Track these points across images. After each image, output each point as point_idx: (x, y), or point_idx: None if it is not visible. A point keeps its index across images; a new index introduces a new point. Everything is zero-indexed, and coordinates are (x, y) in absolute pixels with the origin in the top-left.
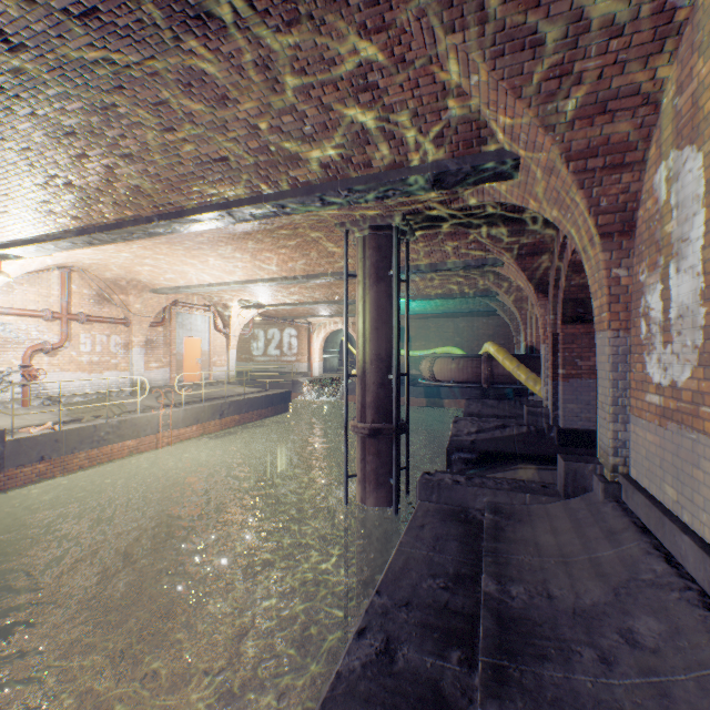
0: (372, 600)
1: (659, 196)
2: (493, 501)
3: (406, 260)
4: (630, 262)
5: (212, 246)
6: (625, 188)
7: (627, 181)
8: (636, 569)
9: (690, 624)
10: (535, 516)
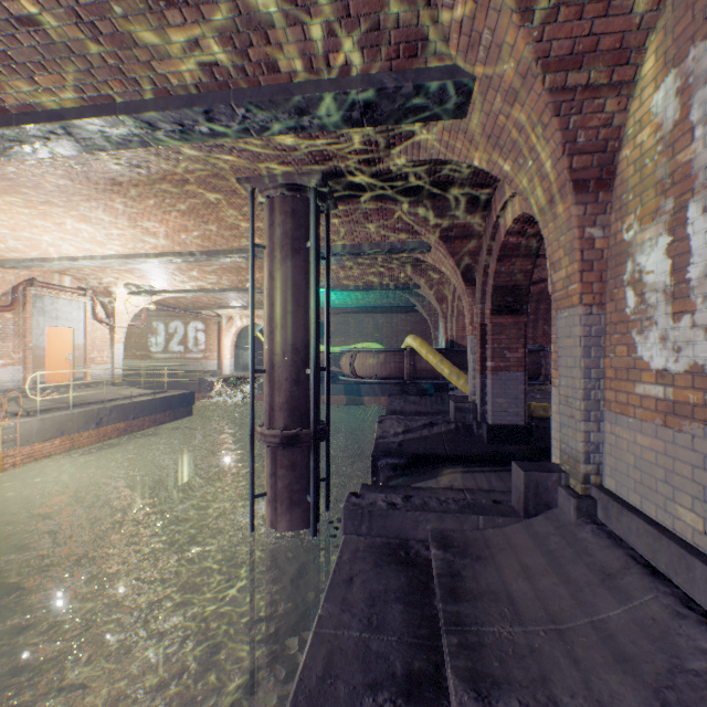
0: None
1: (665, 119)
2: (439, 529)
3: (326, 234)
4: (607, 219)
5: (68, 200)
6: (608, 119)
7: (611, 109)
8: (674, 648)
9: None
10: (495, 548)
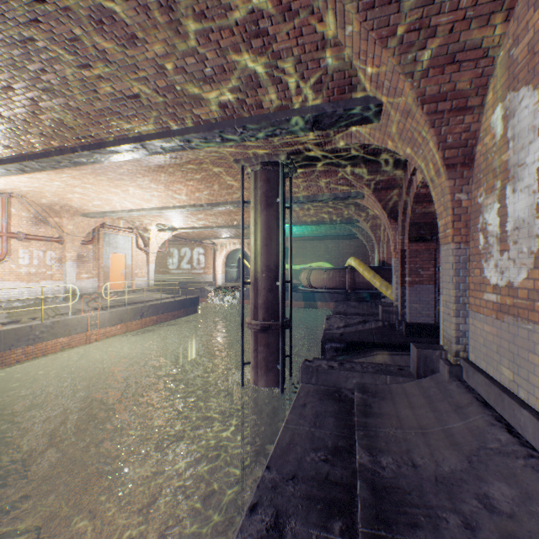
0: (263, 475)
1: (496, 132)
2: (360, 382)
3: (290, 191)
4: (469, 188)
5: (131, 177)
6: (466, 127)
7: (468, 122)
8: (483, 439)
9: (538, 489)
10: (395, 394)
